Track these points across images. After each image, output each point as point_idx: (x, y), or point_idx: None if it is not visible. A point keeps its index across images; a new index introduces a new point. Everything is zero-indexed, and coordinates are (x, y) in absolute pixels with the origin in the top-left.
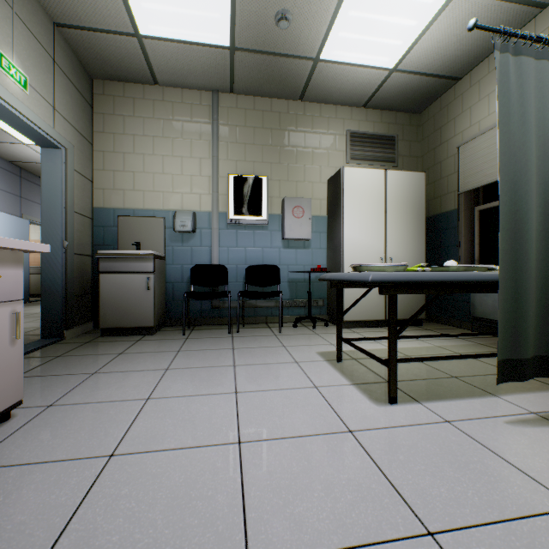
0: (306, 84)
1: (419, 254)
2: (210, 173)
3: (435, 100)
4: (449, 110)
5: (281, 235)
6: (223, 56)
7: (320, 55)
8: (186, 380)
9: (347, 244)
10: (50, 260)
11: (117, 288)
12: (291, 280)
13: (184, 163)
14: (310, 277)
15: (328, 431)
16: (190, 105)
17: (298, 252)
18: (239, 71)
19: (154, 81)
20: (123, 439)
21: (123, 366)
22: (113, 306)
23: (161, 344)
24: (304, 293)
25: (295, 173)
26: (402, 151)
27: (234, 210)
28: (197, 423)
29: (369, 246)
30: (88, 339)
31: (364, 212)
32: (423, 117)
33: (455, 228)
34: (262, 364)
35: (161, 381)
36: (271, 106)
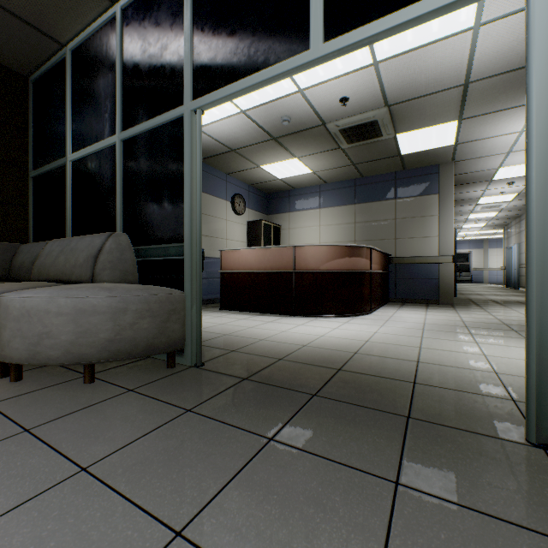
0: None
1: None
2: None
3: None
4: None
5: None
6: None
7: None
8: None
9: None
10: (508, 271)
11: None
12: None
13: None
14: None
15: None
16: None
17: None
18: None
19: None
20: None
21: None
22: None
23: None
24: None
25: None
26: None
27: None
28: None
29: None
30: None
31: None
32: None
33: None
34: None
35: None
36: None
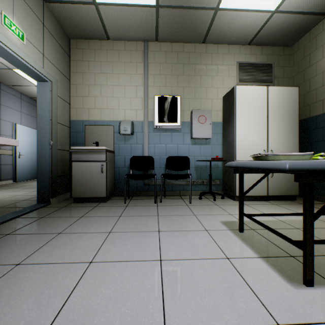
0: (208, 30)
1: (293, 147)
2: (143, 95)
3: (304, 34)
4: (317, 39)
5: (190, 136)
6: (151, 13)
7: (219, 5)
8: (122, 244)
9: (239, 141)
10: (42, 153)
11: (82, 171)
12: (196, 166)
13: (126, 89)
14: (210, 164)
15: (255, 323)
16: (130, 51)
17: (201, 147)
18: (162, 24)
19: (107, 37)
20: (59, 313)
21: (80, 228)
22: (80, 183)
23: (109, 210)
24: (205, 175)
25: (199, 93)
26: (277, 74)
27: (158, 119)
28: (126, 296)
29: (255, 142)
30: (65, 204)
31: (251, 117)
32: (293, 48)
33: (324, 127)
34: (179, 231)
35: (104, 243)
36: (183, 48)
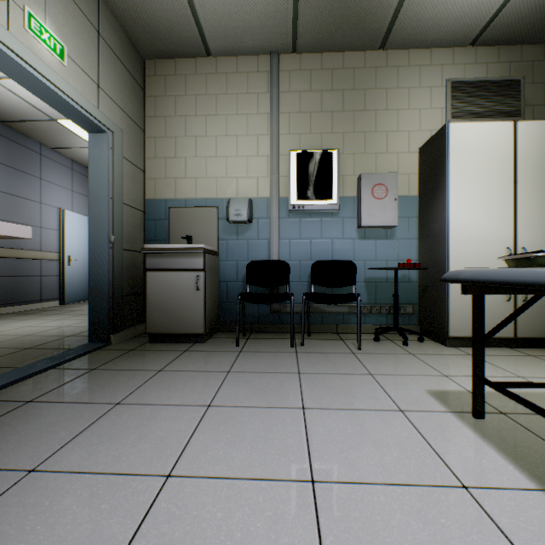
0: (392, 21)
1: None
2: (269, 152)
3: None
4: None
5: (356, 222)
6: None
7: None
8: (232, 434)
9: (455, 230)
10: (96, 256)
11: (164, 288)
12: (368, 280)
13: (239, 142)
14: (396, 276)
15: None
16: (246, 74)
17: (377, 244)
18: (304, 17)
19: (207, 52)
20: None
21: (155, 394)
22: (160, 309)
23: (209, 358)
24: (385, 296)
25: (374, 143)
26: (531, 99)
27: (297, 194)
28: None
29: (488, 232)
30: (134, 345)
31: (481, 184)
32: None
33: None
34: (345, 411)
35: (196, 432)
36: (343, 62)
